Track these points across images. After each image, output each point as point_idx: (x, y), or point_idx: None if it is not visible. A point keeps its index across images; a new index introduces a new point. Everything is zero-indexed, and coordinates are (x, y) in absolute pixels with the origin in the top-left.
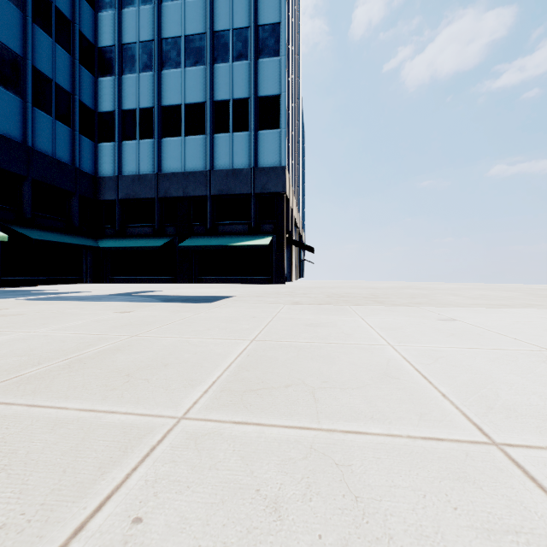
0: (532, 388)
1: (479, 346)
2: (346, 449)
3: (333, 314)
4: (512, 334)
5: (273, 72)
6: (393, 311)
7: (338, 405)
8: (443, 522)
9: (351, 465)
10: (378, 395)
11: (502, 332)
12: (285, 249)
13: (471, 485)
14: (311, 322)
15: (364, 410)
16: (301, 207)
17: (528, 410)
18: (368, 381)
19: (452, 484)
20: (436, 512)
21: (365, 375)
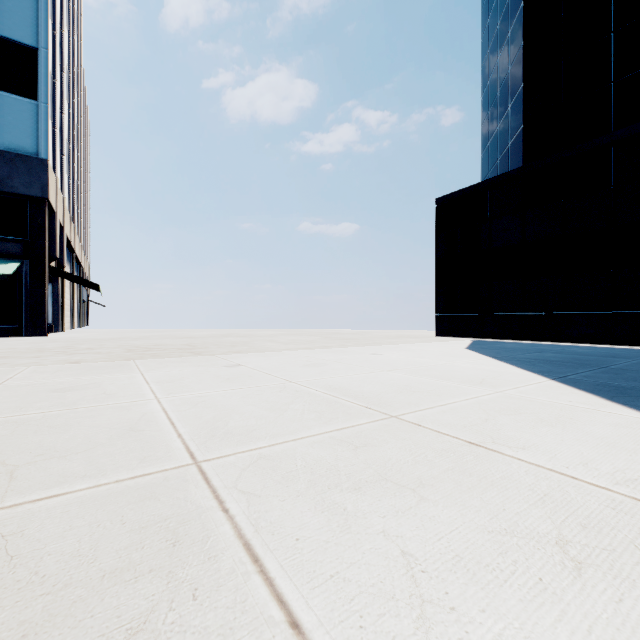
0: (256, 413)
1: (242, 386)
2: (28, 516)
3: (105, 373)
4: (276, 373)
5: (24, 7)
6: (185, 362)
7: (45, 475)
8: (104, 538)
9: (25, 530)
10: (107, 452)
11: (270, 372)
12: (46, 284)
13: (152, 501)
14: (63, 386)
15: (79, 471)
16: (82, 225)
17: (241, 430)
18: (104, 441)
19: (135, 506)
20: (103, 533)
21: (104, 435)
